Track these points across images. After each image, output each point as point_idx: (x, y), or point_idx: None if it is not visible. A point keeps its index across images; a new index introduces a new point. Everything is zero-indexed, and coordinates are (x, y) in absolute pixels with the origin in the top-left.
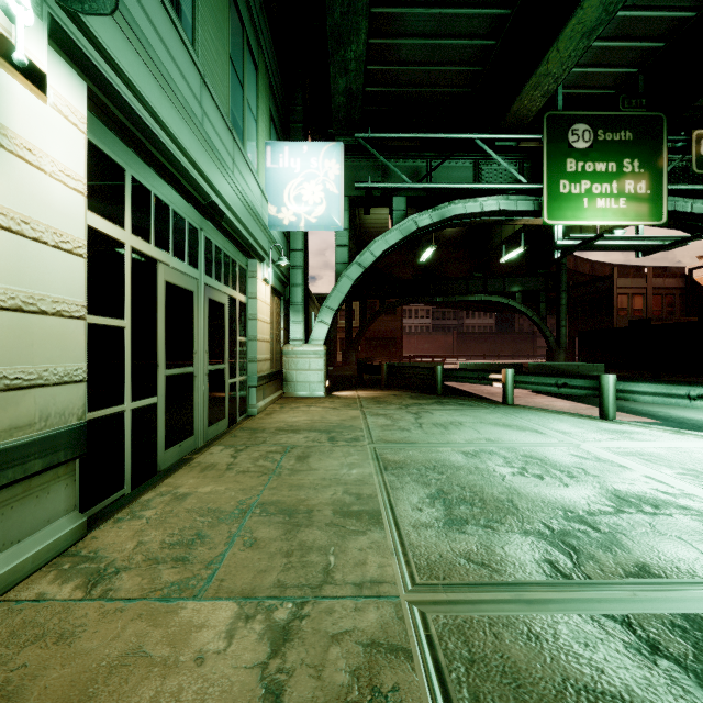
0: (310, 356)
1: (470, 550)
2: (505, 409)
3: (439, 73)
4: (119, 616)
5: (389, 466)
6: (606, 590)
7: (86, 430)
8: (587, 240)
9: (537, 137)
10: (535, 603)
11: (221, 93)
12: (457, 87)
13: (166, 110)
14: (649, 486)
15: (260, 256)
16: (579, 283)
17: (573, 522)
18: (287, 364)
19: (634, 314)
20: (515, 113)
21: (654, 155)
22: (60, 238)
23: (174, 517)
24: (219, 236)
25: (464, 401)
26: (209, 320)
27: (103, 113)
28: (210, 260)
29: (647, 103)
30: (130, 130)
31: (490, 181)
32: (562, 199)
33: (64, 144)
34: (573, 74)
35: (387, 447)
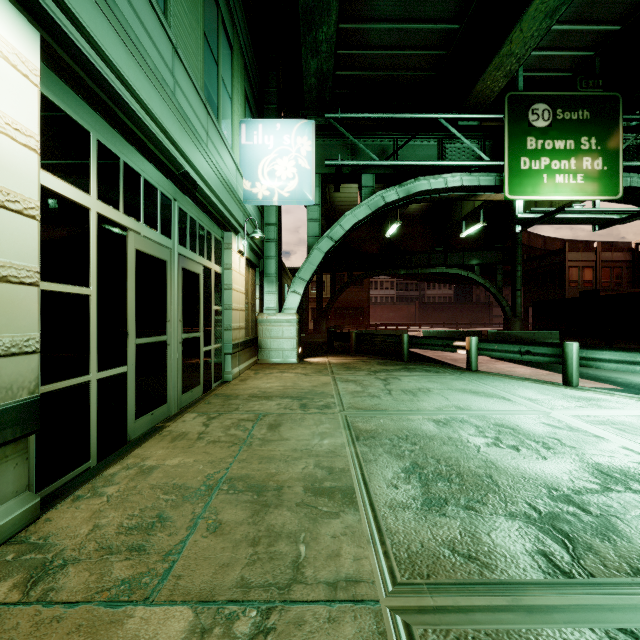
0: (283, 324)
1: (454, 538)
2: (470, 375)
3: (405, 56)
4: (54, 628)
5: (361, 435)
6: (616, 593)
7: (39, 404)
8: (547, 213)
9: (499, 117)
10: (537, 612)
11: (195, 67)
12: (422, 70)
13: (134, 73)
14: (630, 459)
15: (235, 228)
16: (533, 257)
17: (560, 502)
18: (261, 331)
19: (584, 285)
20: (478, 93)
21: (610, 133)
22: (7, 197)
23: (136, 495)
24: (193, 208)
25: (429, 367)
26: (183, 289)
27: (63, 70)
28: (184, 231)
29: (604, 84)
30: (93, 90)
31: (453, 159)
32: (523, 175)
33: (11, 95)
34: (533, 57)
35: (358, 415)
